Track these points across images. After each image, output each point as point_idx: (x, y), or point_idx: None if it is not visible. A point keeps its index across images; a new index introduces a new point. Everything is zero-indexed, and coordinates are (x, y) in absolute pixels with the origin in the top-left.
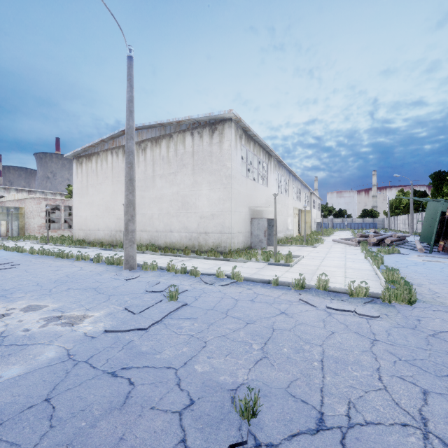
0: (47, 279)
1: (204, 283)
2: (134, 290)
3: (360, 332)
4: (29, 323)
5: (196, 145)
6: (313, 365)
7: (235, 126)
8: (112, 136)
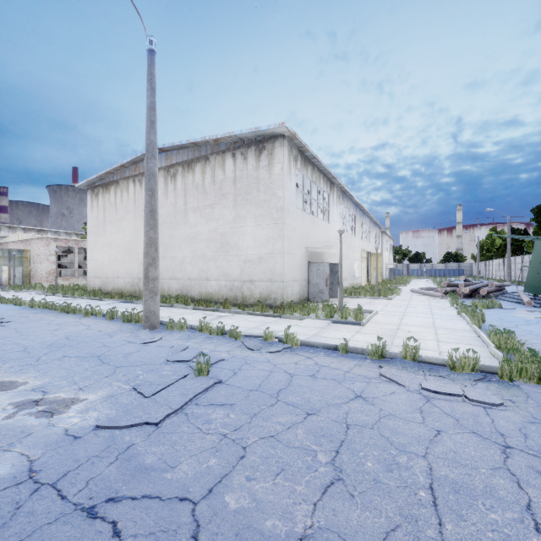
0: (39, 342)
1: (247, 348)
2: (151, 358)
3: (480, 432)
4: None
5: (238, 169)
6: (418, 496)
7: (288, 144)
8: (134, 160)
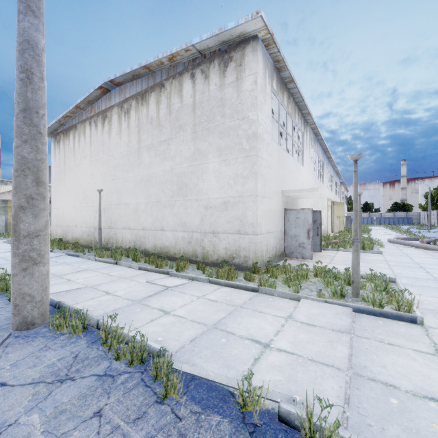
0: None
1: None
2: None
3: None
4: None
5: (198, 92)
6: None
7: (263, 52)
8: (88, 99)
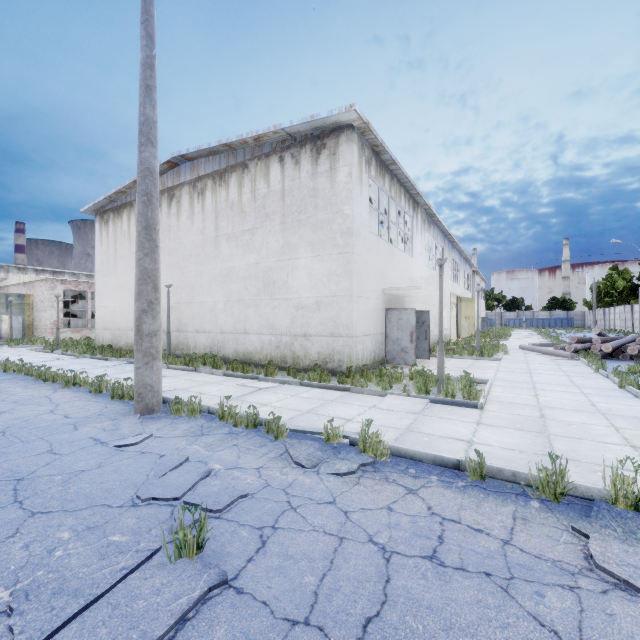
0: None
1: (294, 463)
2: (110, 488)
3: None
4: None
5: (288, 178)
6: None
7: (359, 140)
8: None
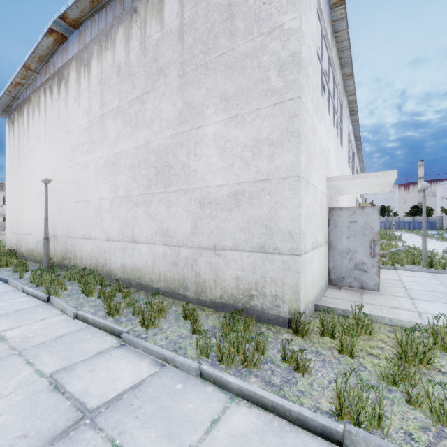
0: None
1: None
2: None
3: None
4: None
5: (189, 4)
6: None
7: None
8: (38, 54)
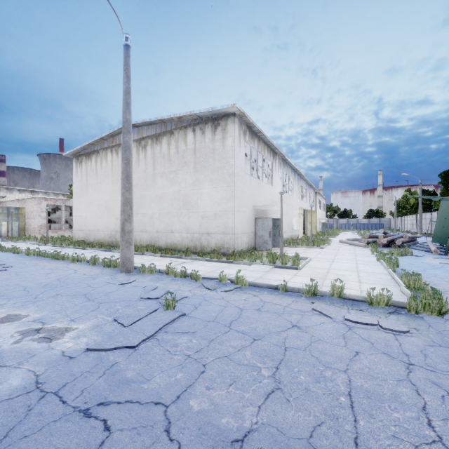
0: (36, 283)
1: (205, 288)
2: (127, 296)
3: (390, 353)
4: (2, 338)
5: (198, 141)
6: (339, 401)
7: (239, 121)
8: (111, 134)
